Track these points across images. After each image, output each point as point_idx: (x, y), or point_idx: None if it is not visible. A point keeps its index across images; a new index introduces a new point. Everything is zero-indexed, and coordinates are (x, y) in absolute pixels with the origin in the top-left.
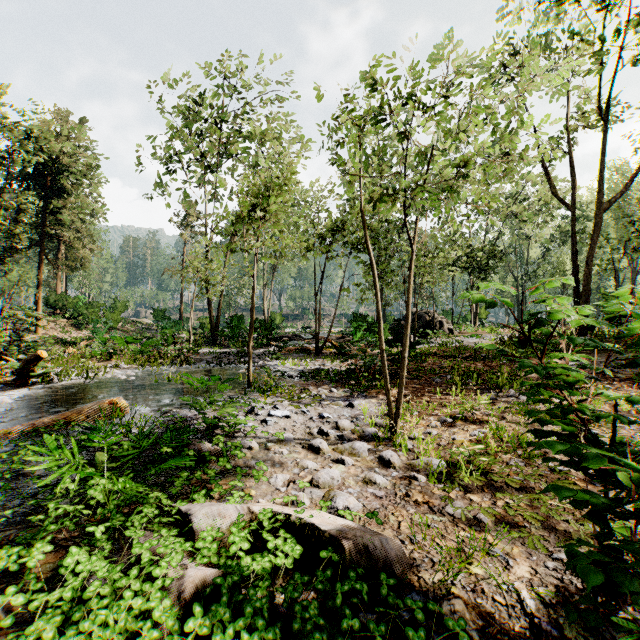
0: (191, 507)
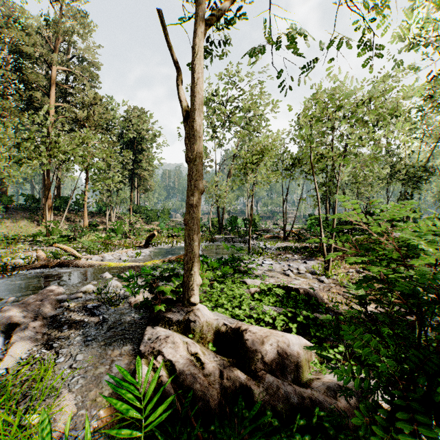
0: (244, 279)
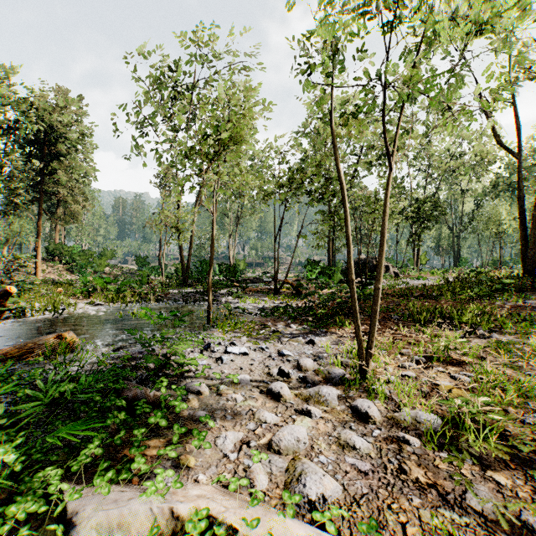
0: (80, 508)
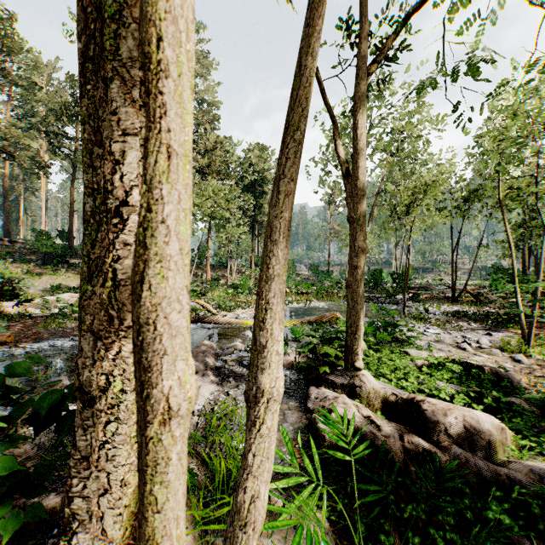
0: (405, 349)
